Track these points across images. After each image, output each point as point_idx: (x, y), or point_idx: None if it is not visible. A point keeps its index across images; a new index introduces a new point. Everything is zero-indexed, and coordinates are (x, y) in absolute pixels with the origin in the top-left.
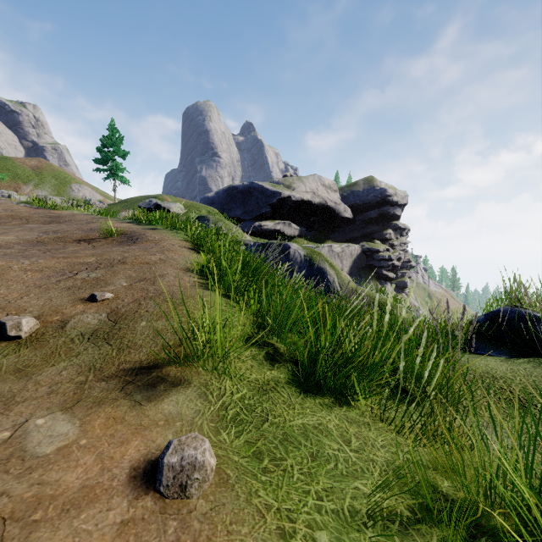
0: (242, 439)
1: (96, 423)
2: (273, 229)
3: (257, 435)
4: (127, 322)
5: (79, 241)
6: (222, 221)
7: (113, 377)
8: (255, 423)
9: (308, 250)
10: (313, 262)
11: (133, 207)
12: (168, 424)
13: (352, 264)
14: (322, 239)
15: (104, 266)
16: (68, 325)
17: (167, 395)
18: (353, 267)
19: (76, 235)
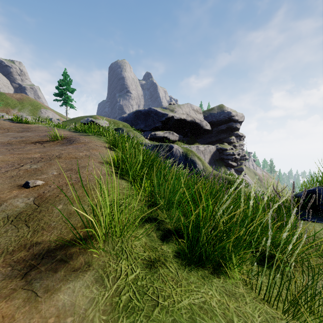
0: None
1: None
2: (163, 136)
3: None
4: (48, 205)
5: (35, 143)
6: (131, 131)
7: (20, 261)
8: (146, 310)
9: (184, 149)
10: (188, 156)
11: (75, 121)
12: (58, 322)
13: (211, 157)
14: (192, 142)
15: (44, 160)
16: None
17: (65, 282)
18: (211, 159)
19: (35, 139)
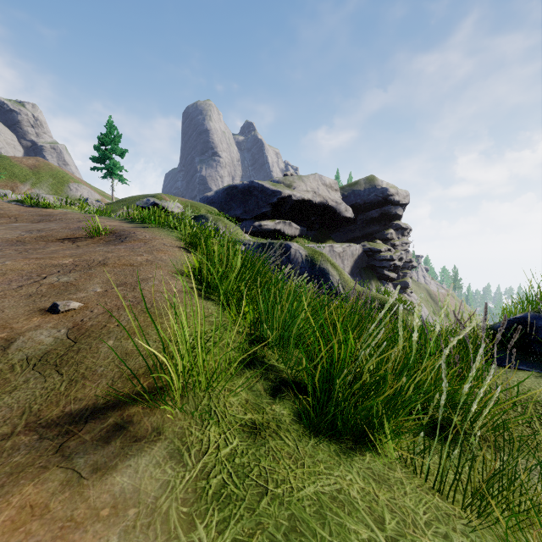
0: (228, 535)
1: (1, 517)
2: (274, 229)
3: (251, 525)
4: (90, 340)
5: (63, 240)
6: (221, 220)
7: (51, 426)
8: (248, 500)
9: (310, 250)
10: (315, 262)
11: (127, 205)
12: (115, 514)
13: (353, 264)
14: (323, 239)
15: (80, 268)
16: (13, 345)
17: (123, 457)
18: (354, 267)
19: (61, 233)
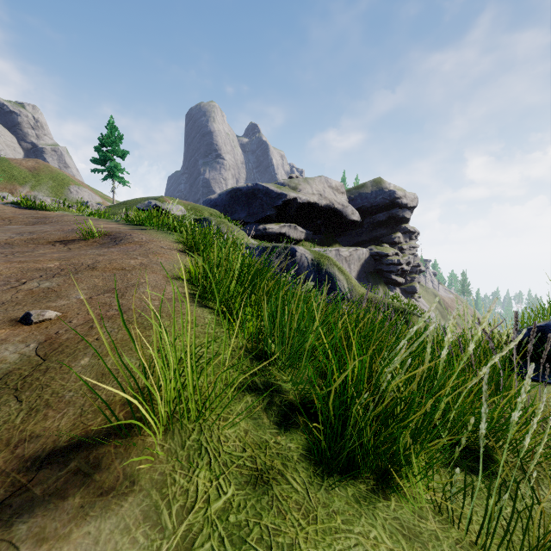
0: None
1: None
2: (279, 233)
3: None
4: (62, 357)
5: (54, 243)
6: (224, 223)
7: None
8: None
9: (316, 254)
10: (321, 266)
11: (126, 206)
12: None
13: (360, 269)
14: (329, 242)
15: (66, 272)
16: None
17: (81, 520)
18: (361, 271)
19: (54, 236)
